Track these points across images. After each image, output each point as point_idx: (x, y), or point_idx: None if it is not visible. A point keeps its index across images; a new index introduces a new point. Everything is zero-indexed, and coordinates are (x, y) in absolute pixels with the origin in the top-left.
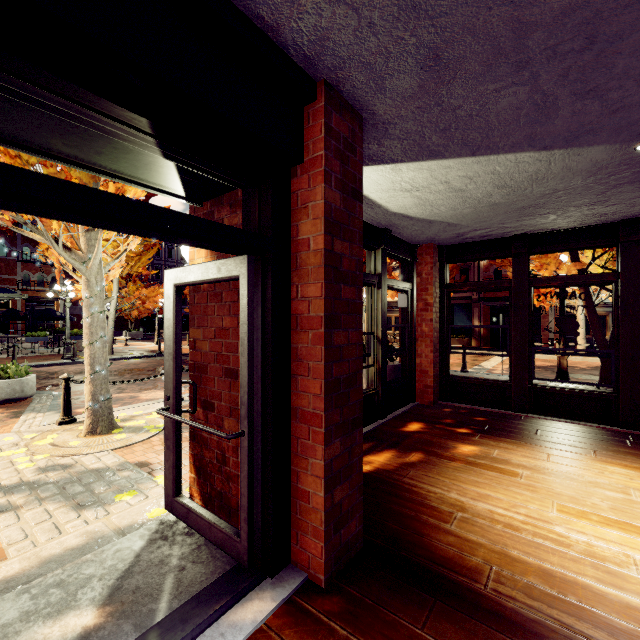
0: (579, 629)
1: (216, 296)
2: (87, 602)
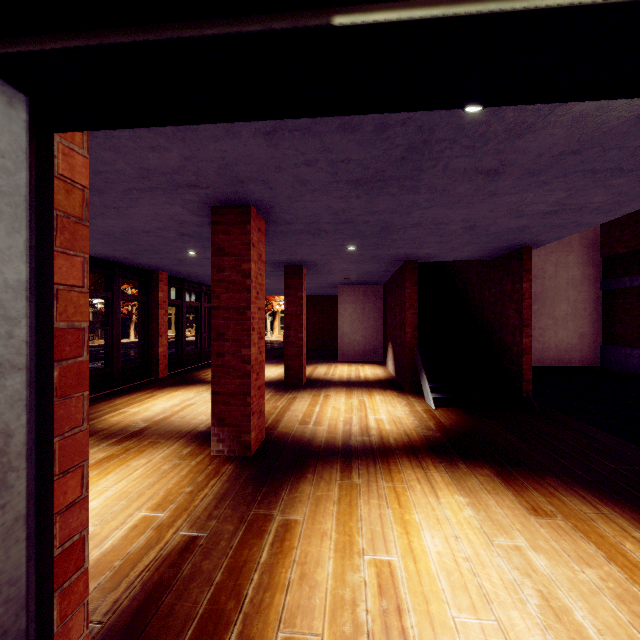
0: (150, 562)
1: None
2: None
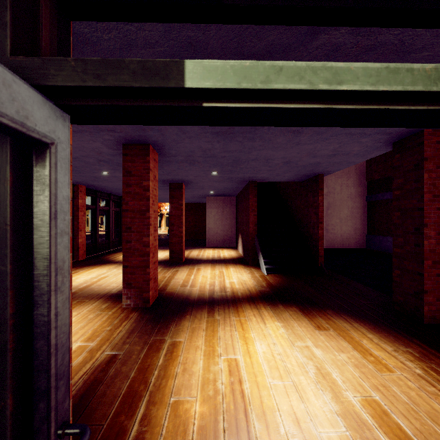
0: (87, 370)
1: None
2: None
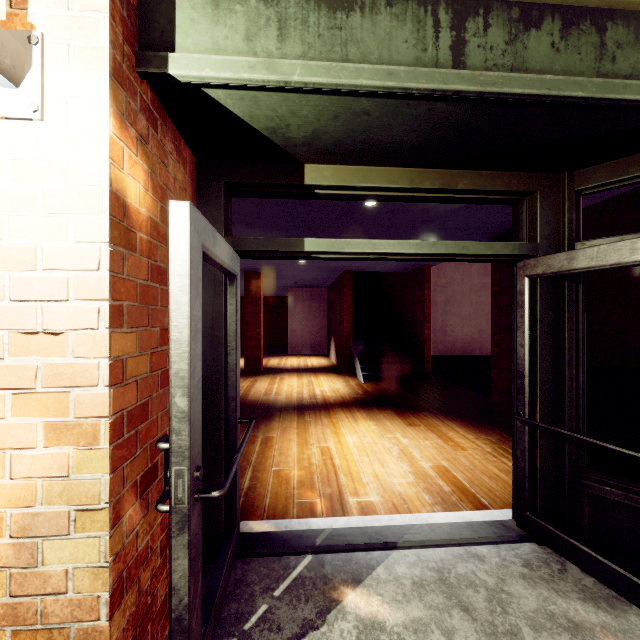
0: None
1: (161, 273)
2: (350, 617)
